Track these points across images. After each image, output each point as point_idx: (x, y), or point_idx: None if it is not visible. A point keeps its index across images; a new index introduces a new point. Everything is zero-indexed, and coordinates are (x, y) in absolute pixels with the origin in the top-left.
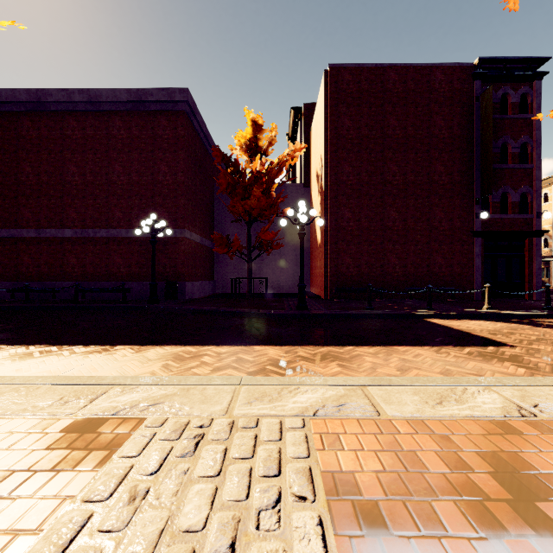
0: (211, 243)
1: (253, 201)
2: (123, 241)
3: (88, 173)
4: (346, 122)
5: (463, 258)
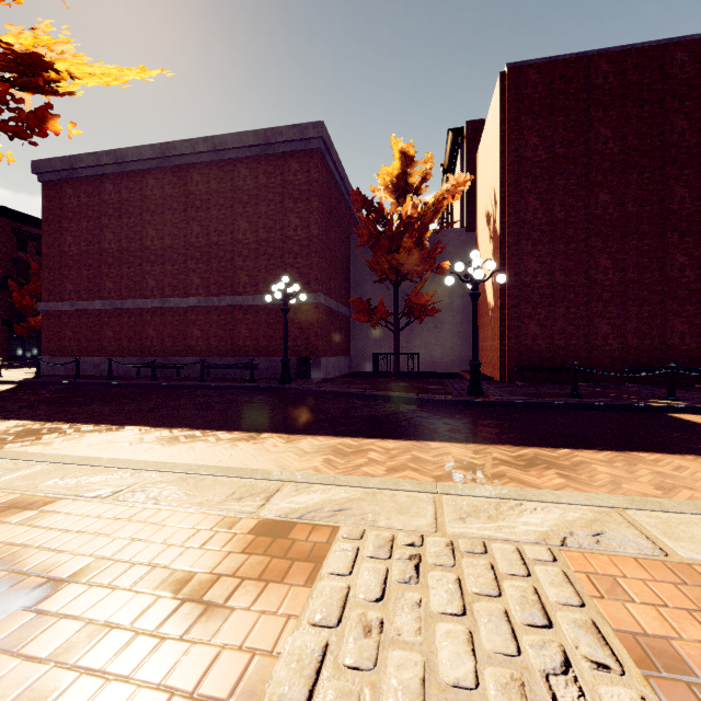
0: (347, 309)
1: (402, 255)
2: (249, 309)
3: (212, 232)
4: (532, 139)
5: None
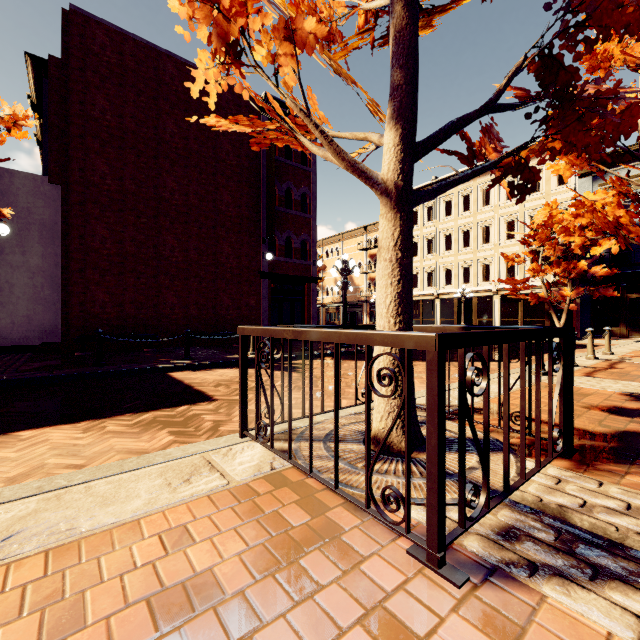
0: None
1: None
2: None
3: None
4: (101, 100)
5: (251, 300)
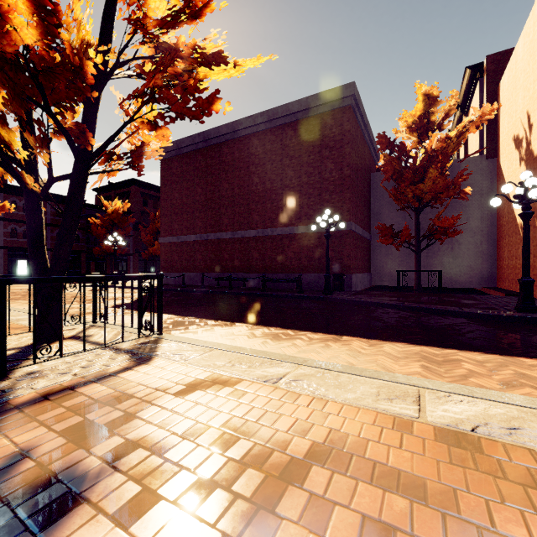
0: (368, 234)
1: (427, 184)
2: (294, 237)
3: (267, 181)
4: None
5: None
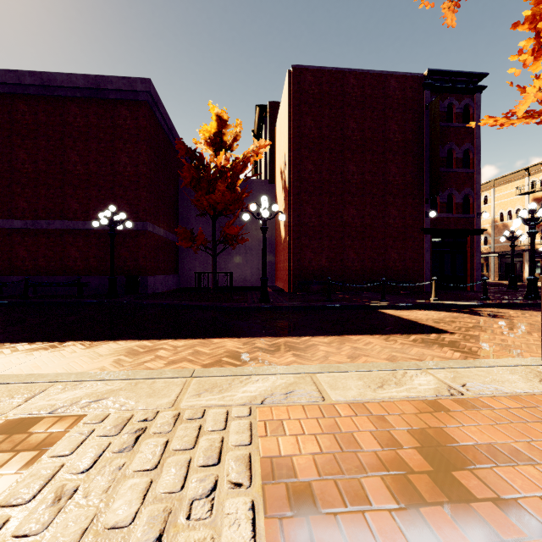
0: (175, 236)
1: (218, 196)
2: (79, 233)
3: (40, 161)
4: (309, 122)
5: (414, 254)
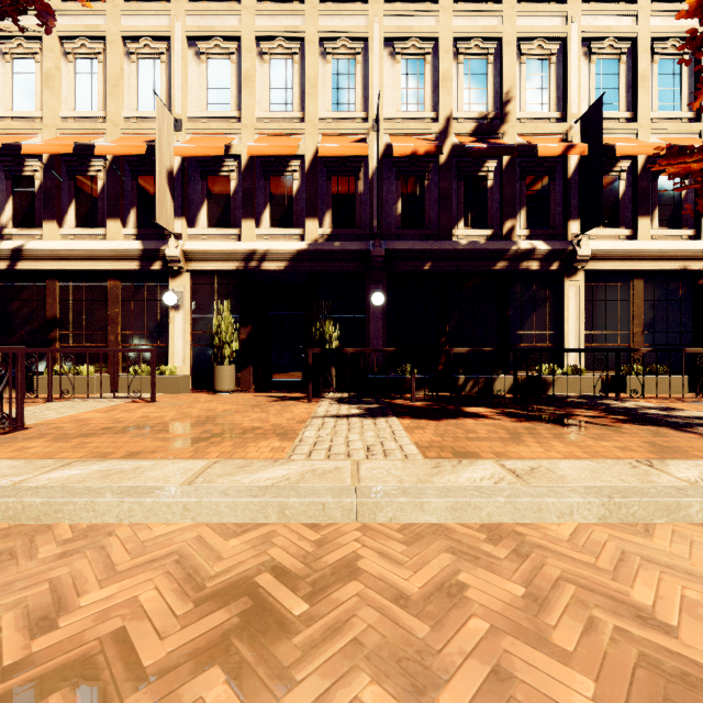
0: None
1: None
2: None
3: None
4: None
5: None
